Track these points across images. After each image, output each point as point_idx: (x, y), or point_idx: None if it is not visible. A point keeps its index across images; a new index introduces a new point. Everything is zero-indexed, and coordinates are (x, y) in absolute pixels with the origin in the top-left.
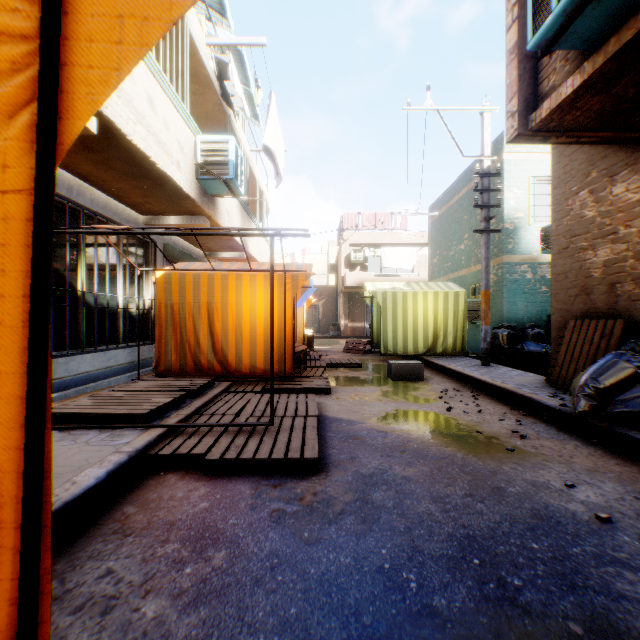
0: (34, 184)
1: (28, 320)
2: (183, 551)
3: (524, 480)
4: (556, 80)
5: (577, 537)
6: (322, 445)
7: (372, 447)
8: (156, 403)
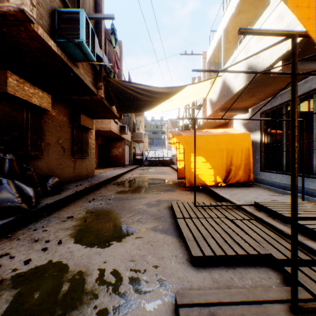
0: (185, 149)
1: (186, 158)
2: (192, 197)
3: (110, 205)
4: (36, 17)
5: (120, 198)
6: (172, 214)
7: (150, 213)
8: (269, 205)
